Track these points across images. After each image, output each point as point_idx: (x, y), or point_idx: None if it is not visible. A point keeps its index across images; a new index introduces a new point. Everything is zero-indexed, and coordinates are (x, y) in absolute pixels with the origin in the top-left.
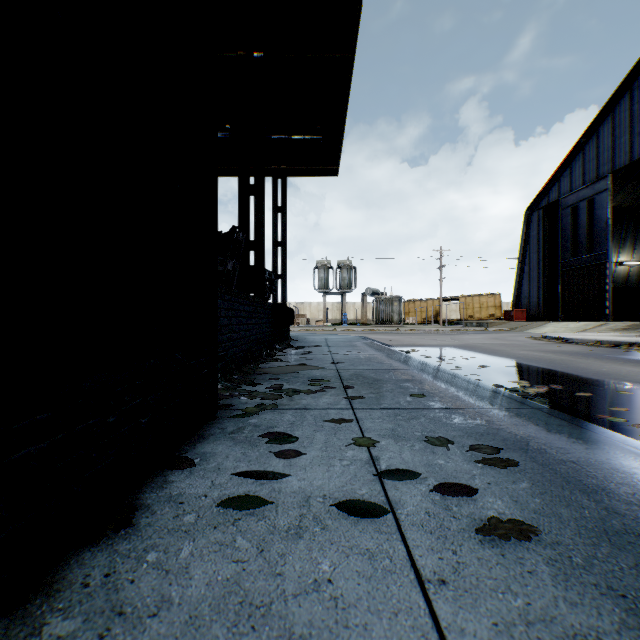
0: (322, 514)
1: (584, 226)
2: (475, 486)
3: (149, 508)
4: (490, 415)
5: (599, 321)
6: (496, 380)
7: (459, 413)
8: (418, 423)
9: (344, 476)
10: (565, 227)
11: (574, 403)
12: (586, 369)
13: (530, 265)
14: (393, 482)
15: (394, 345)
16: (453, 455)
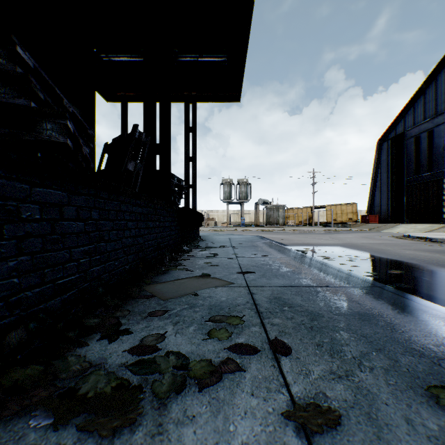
0: None
1: (425, 151)
2: None
3: None
4: None
5: (437, 223)
6: (438, 296)
7: None
8: None
9: None
10: (409, 152)
11: None
12: None
13: (381, 181)
14: None
15: (287, 244)
16: None
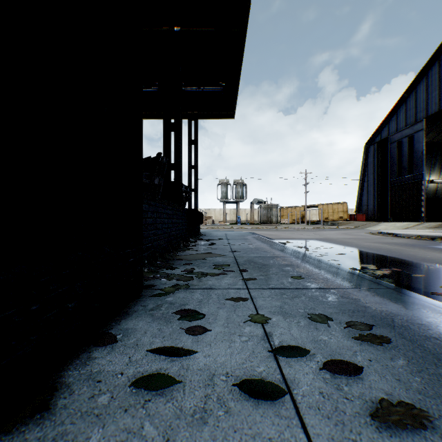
0: (225, 394)
1: (406, 155)
2: (358, 363)
3: (69, 387)
4: (356, 294)
5: (417, 221)
6: (351, 264)
7: (331, 292)
8: (300, 301)
9: (243, 352)
10: (393, 156)
11: (413, 282)
12: (415, 256)
13: (368, 182)
14: (286, 359)
15: (274, 238)
16: (333, 331)
